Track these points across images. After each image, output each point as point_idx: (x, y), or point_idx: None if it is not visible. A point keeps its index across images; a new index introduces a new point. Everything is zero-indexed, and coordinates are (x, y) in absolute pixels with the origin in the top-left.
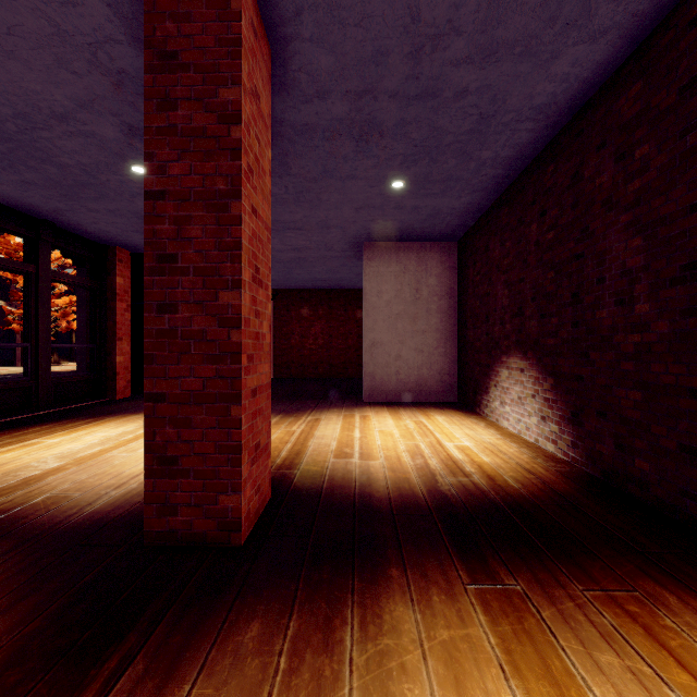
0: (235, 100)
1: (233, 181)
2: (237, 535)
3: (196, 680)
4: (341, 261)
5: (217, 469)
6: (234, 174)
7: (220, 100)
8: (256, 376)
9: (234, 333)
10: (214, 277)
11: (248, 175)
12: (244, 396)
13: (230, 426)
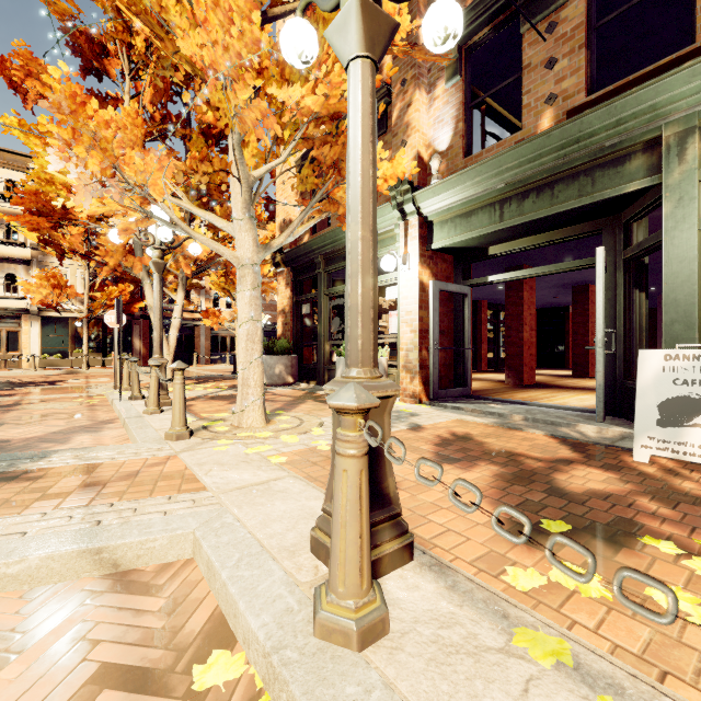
0: (587, 307)
1: (587, 320)
2: (588, 375)
3: (584, 378)
4: (650, 300)
5: (584, 365)
6: (587, 319)
7: (585, 308)
8: (592, 351)
9: (587, 344)
10: (584, 335)
11: (590, 318)
12: (589, 354)
13: (586, 358)
